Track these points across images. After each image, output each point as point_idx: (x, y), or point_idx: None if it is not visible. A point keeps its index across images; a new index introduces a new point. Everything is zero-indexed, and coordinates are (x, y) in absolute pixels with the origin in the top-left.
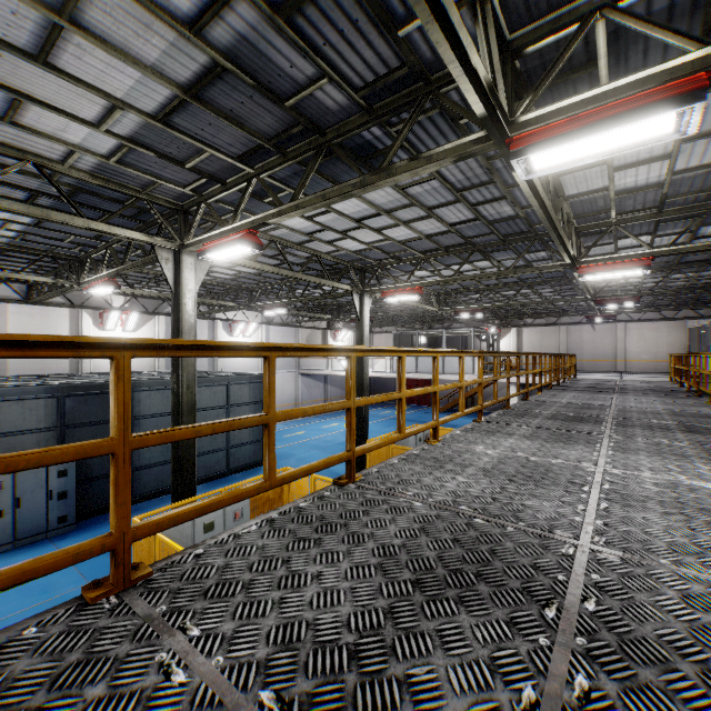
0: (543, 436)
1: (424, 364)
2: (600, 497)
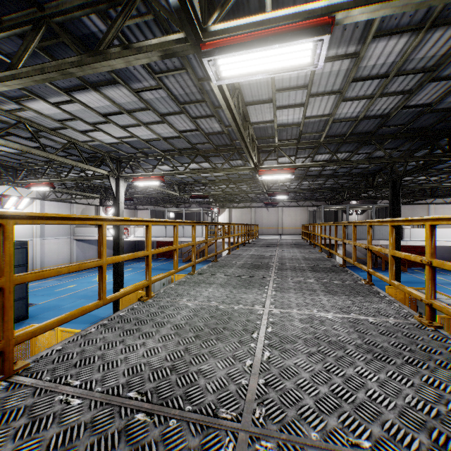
0: (233, 282)
1: (171, 231)
2: (264, 343)
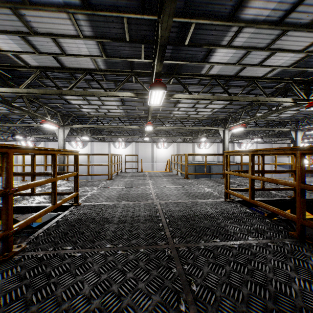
0: None
1: None
2: None
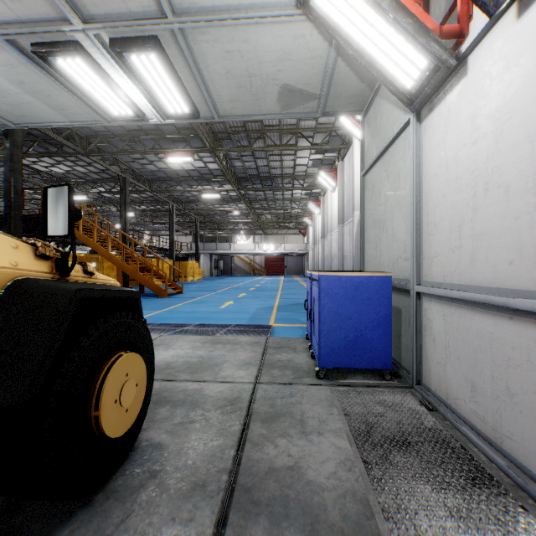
0: None
1: None
2: None
